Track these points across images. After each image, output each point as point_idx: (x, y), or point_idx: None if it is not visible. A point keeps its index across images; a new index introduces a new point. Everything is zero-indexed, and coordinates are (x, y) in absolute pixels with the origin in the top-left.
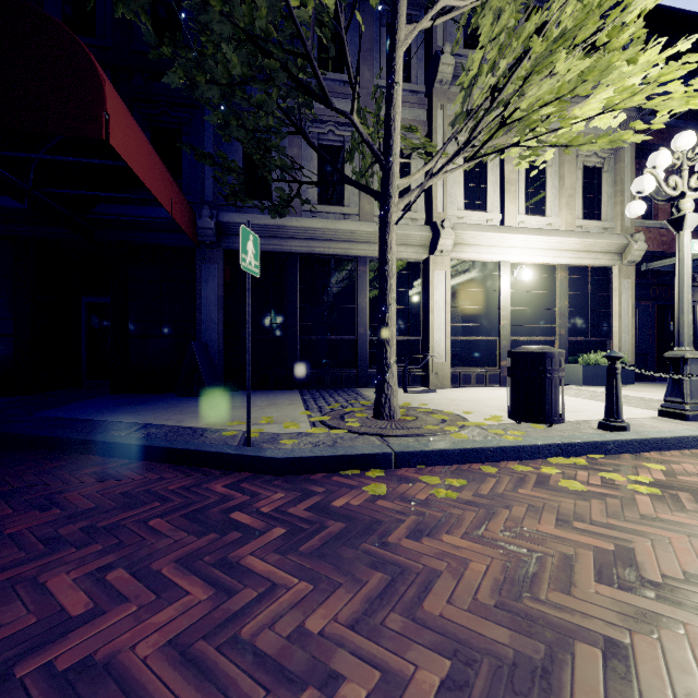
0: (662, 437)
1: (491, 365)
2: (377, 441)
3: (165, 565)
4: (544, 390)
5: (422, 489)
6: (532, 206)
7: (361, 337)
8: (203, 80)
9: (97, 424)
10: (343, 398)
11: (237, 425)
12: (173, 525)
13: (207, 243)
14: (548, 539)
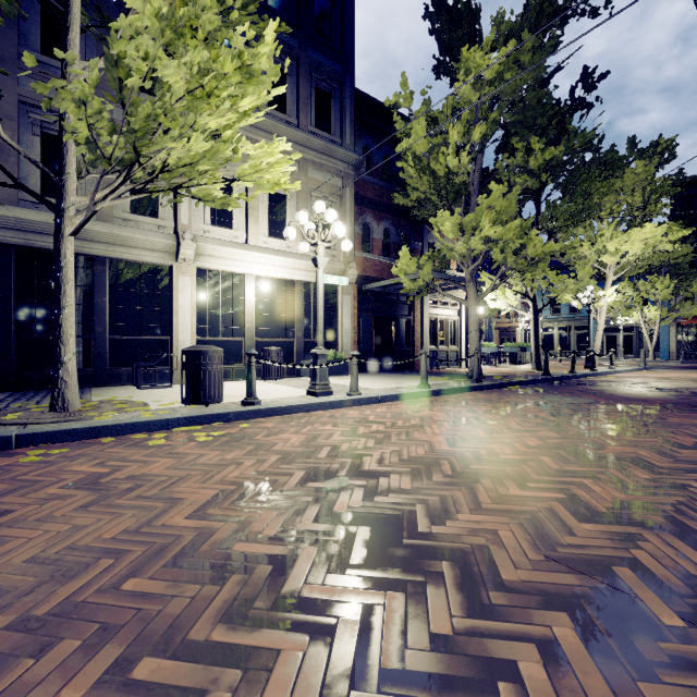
0: (273, 407)
1: (238, 362)
2: (15, 428)
3: None
4: (200, 379)
5: (16, 459)
6: (275, 230)
7: (99, 336)
8: None
9: None
10: None
11: None
12: None
13: None
14: (68, 473)
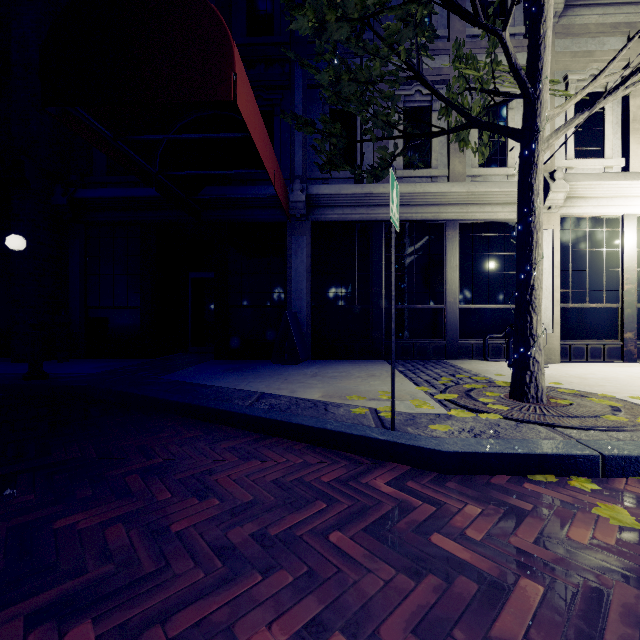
0: None
1: (610, 338)
2: (553, 433)
3: (399, 638)
4: None
5: None
6: None
7: (450, 306)
8: (333, 18)
9: (218, 391)
10: (442, 371)
11: (355, 400)
12: (362, 546)
13: (298, 216)
14: None
